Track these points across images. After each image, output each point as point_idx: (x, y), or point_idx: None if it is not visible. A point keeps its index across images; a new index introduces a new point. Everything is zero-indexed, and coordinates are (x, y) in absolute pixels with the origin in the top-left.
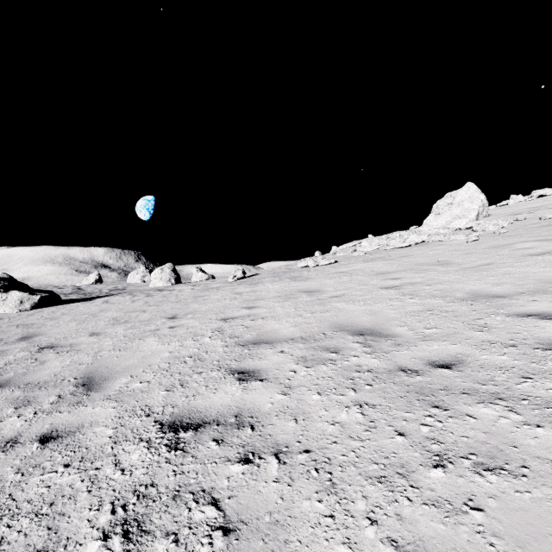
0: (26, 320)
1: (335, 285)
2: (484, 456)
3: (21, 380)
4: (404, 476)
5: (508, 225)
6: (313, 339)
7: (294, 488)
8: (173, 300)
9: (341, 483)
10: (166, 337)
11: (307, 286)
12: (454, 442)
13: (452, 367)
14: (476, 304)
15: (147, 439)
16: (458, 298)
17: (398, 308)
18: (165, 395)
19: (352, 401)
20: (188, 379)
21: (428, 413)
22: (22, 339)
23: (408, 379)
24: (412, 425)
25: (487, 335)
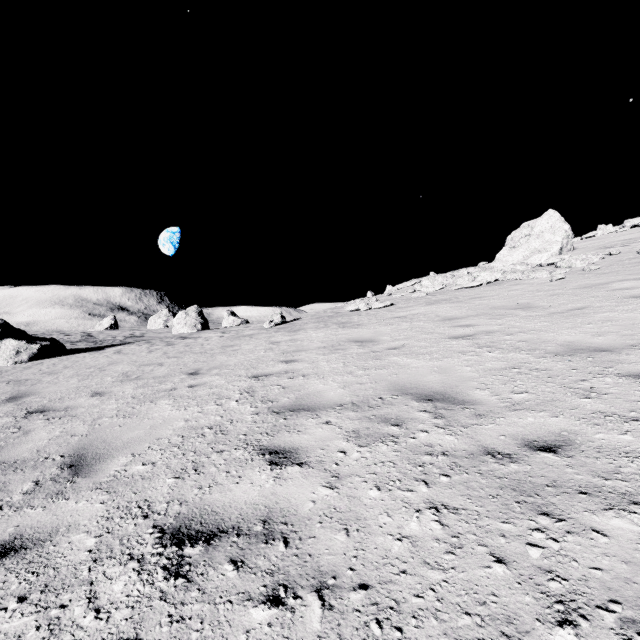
0: (20, 375)
1: (392, 333)
2: (634, 607)
3: None
4: None
5: (599, 260)
6: (367, 405)
7: None
8: (197, 351)
9: None
10: (182, 400)
11: (358, 335)
12: (583, 577)
13: (557, 451)
14: (575, 361)
15: (139, 556)
16: (550, 352)
17: (473, 364)
18: (172, 484)
19: (424, 501)
20: (204, 461)
21: (535, 525)
22: (10, 400)
23: (499, 467)
24: (515, 545)
25: (598, 404)
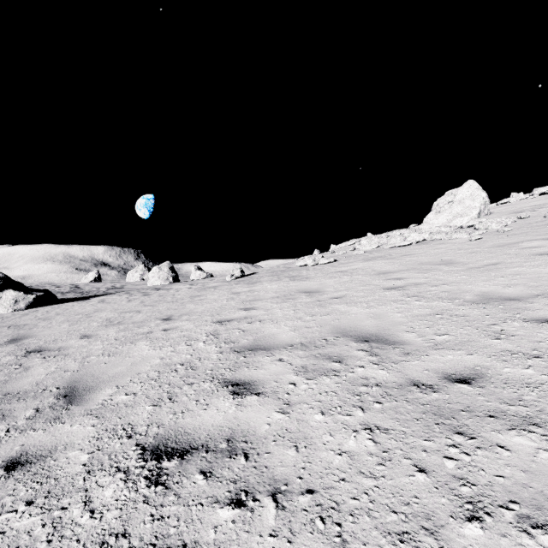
0: (19, 320)
1: (335, 285)
2: (528, 506)
3: (1, 390)
4: (431, 533)
5: (511, 223)
6: (314, 345)
7: (295, 546)
8: (170, 300)
9: (353, 540)
10: (158, 341)
11: (306, 286)
12: (488, 483)
13: (471, 382)
14: (489, 308)
15: (125, 468)
16: (468, 301)
17: (403, 311)
18: (151, 411)
19: (360, 423)
20: (177, 392)
21: (451, 442)
22: (11, 341)
23: (422, 396)
24: (434, 458)
25: (506, 344)
